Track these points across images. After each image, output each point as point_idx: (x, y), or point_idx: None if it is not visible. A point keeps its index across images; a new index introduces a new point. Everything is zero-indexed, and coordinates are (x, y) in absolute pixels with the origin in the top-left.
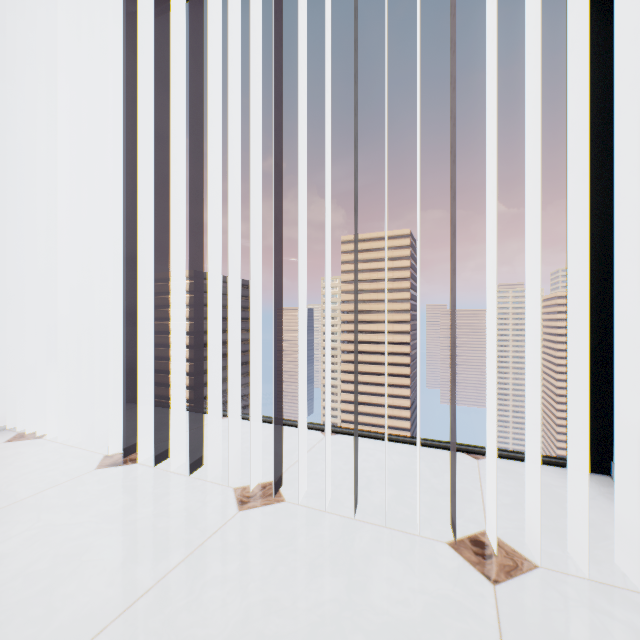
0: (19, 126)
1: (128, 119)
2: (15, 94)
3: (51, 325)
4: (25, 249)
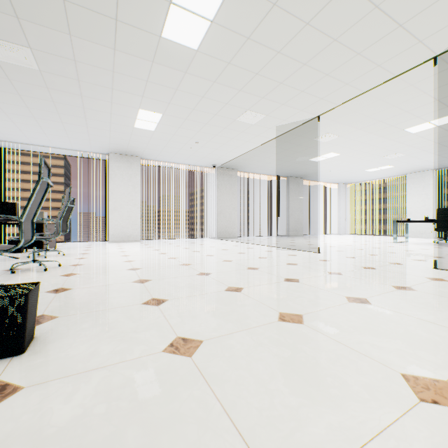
0: None
1: (3, 174)
2: None
3: None
4: None
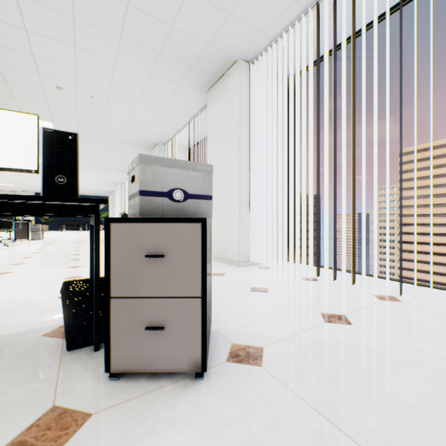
0: (255, 146)
1: (288, 128)
2: (254, 134)
3: (263, 225)
4: (257, 194)
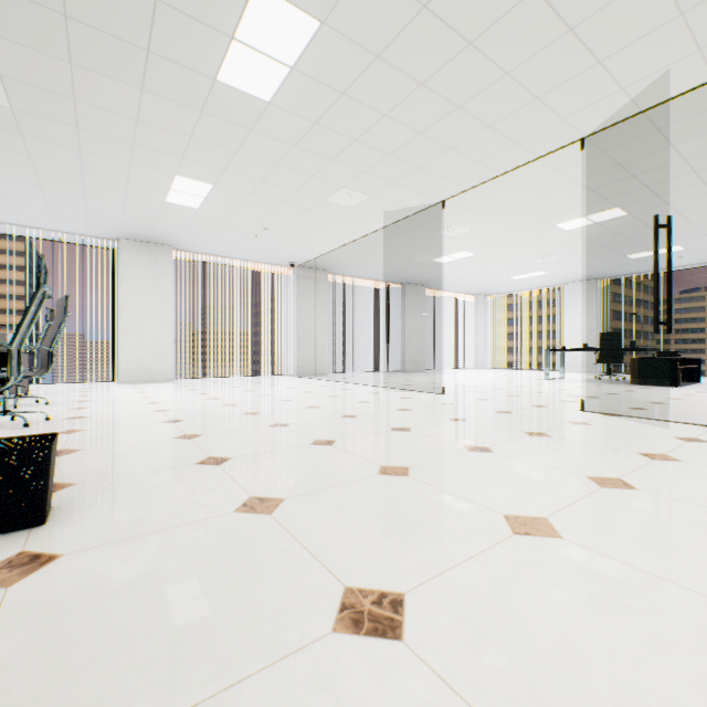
0: None
1: None
2: None
3: None
4: None
